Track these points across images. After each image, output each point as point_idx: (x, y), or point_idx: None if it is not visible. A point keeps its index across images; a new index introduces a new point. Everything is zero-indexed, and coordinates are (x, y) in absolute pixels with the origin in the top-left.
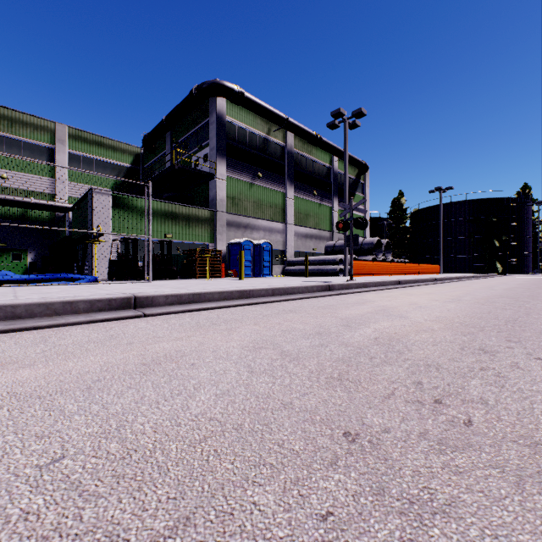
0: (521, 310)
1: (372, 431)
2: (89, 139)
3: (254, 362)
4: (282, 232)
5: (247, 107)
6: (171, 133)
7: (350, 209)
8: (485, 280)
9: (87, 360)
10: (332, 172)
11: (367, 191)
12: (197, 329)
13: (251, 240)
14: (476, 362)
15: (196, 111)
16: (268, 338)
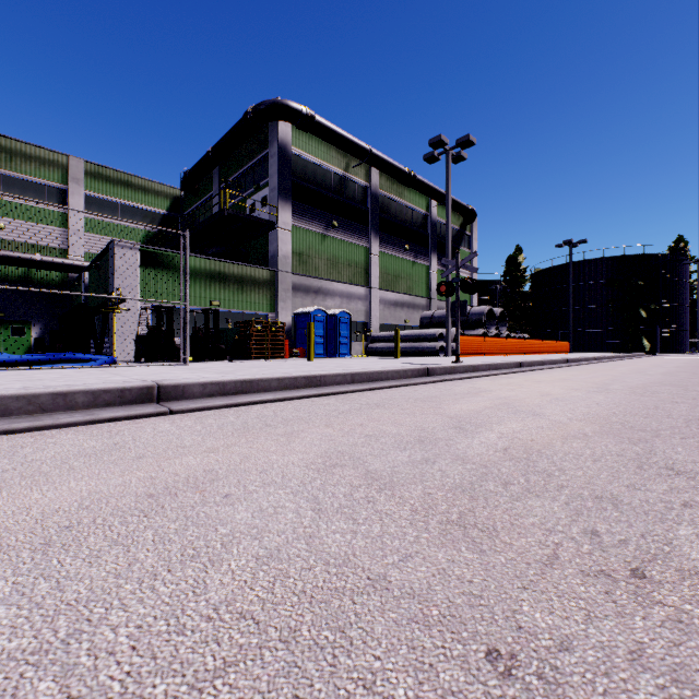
0: (698, 404)
1: (538, 647)
2: (112, 177)
3: (323, 492)
4: (364, 299)
5: (319, 134)
6: (219, 169)
7: (455, 267)
8: (631, 362)
9: (64, 487)
10: (429, 220)
11: (474, 246)
12: (243, 434)
13: (324, 310)
14: (671, 491)
15: (251, 140)
16: (345, 448)
